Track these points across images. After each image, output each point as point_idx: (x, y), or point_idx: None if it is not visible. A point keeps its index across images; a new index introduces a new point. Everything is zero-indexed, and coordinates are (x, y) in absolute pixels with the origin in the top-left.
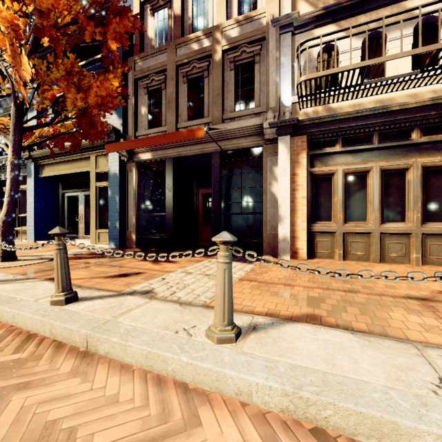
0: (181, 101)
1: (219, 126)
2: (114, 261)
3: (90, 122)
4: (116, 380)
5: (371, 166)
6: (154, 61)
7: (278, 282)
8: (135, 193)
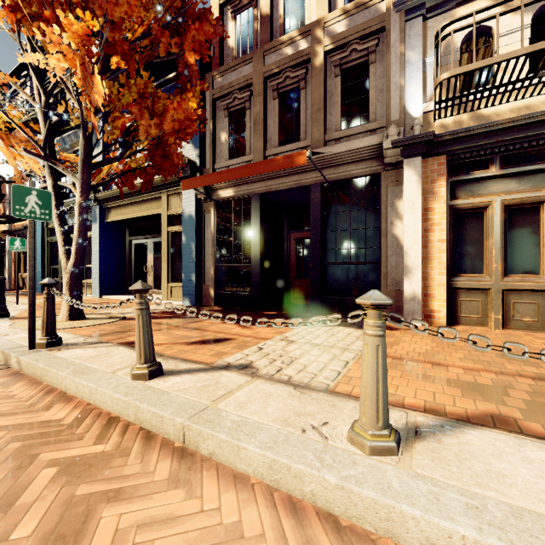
0: (271, 122)
1: (320, 149)
2: (194, 322)
3: (164, 154)
4: (232, 499)
5: None
6: (236, 75)
7: (419, 358)
8: (214, 239)
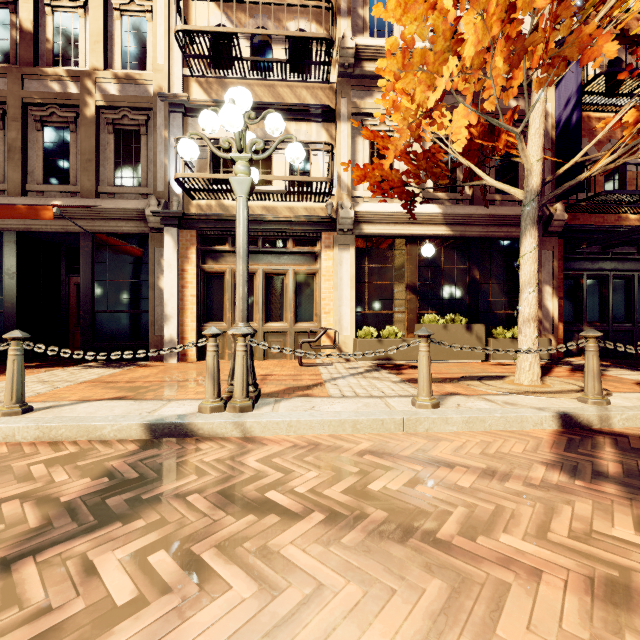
0: (33, 154)
1: (90, 200)
2: None
3: None
4: None
5: (257, 268)
6: None
7: (128, 380)
8: None
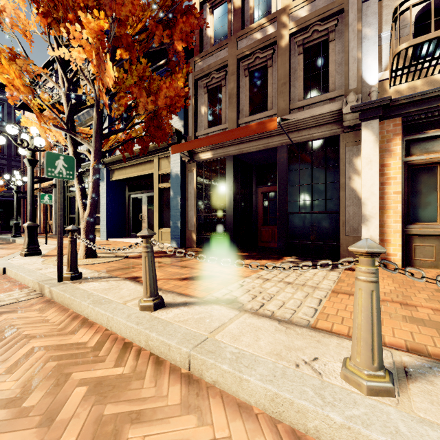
0: (243, 96)
1: (286, 117)
2: (182, 261)
3: (157, 125)
4: (240, 429)
5: None
6: (214, 59)
7: (386, 298)
8: (195, 193)
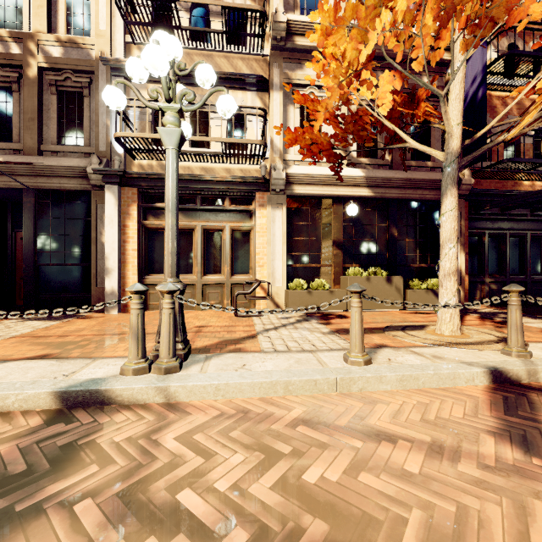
0: None
1: (32, 158)
2: None
3: None
4: None
5: (195, 225)
6: None
7: (61, 334)
8: None
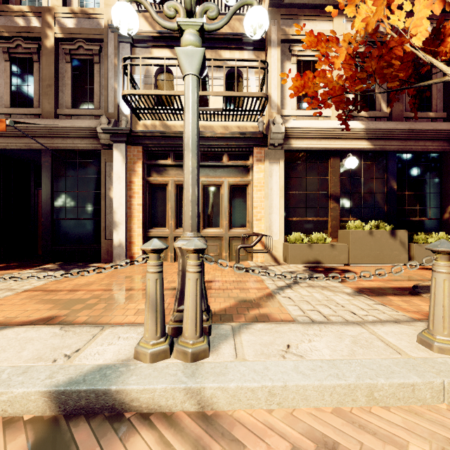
0: (2, 82)
1: (49, 120)
2: None
3: None
4: None
5: None
6: None
7: (71, 288)
8: None
